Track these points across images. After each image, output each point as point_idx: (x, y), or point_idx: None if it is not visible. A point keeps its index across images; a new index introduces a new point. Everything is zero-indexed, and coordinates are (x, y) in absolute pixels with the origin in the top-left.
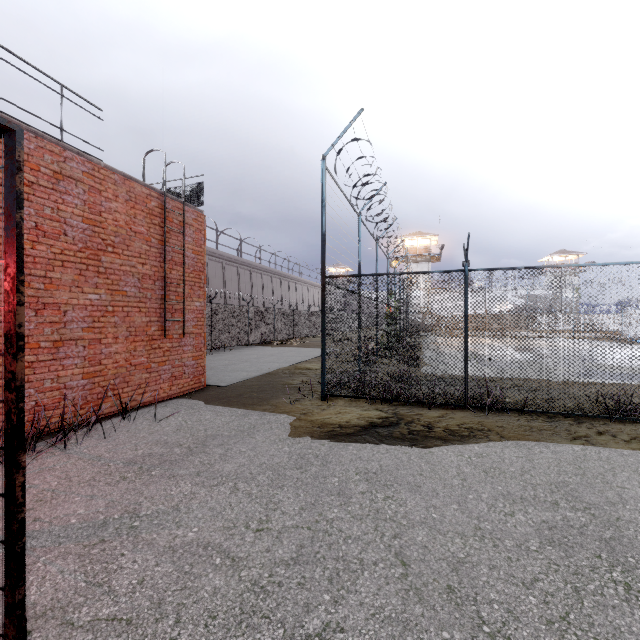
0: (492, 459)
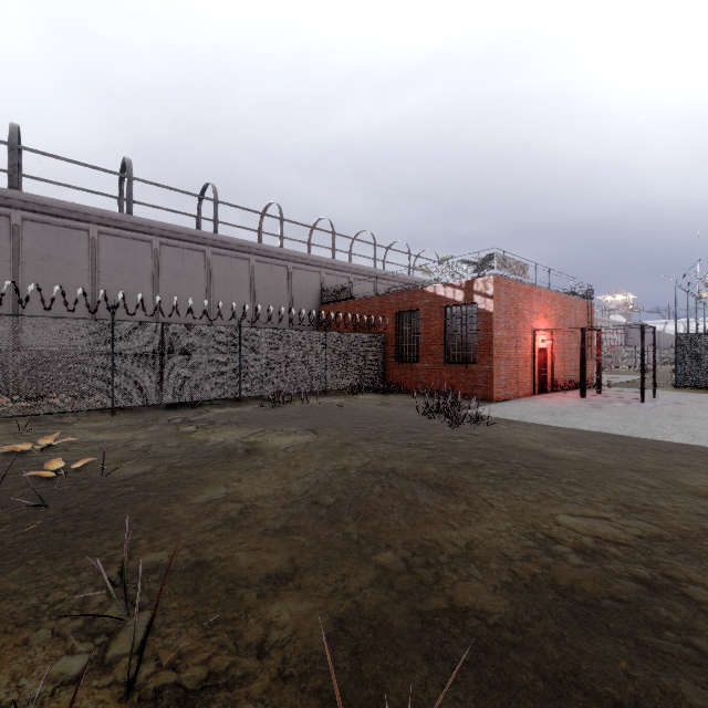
0: None
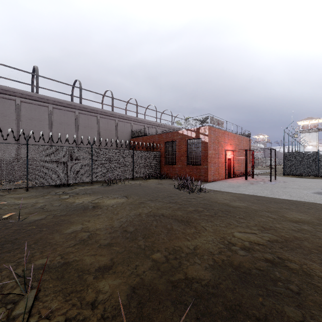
0: (319, 179)
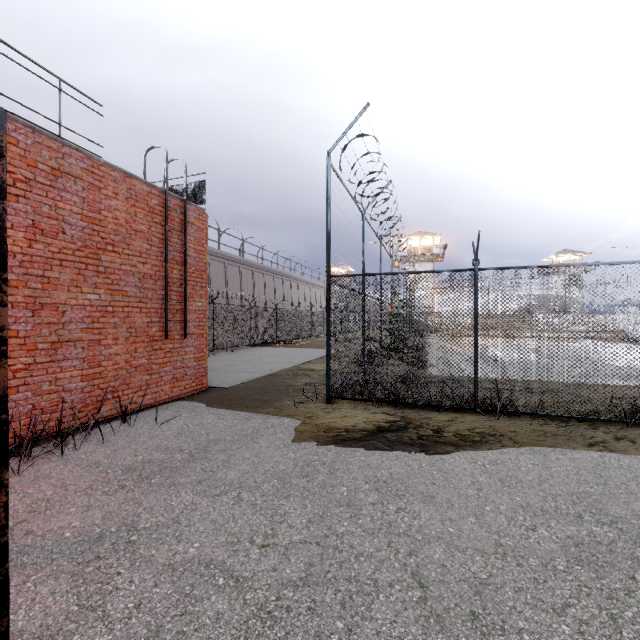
0: (507, 467)
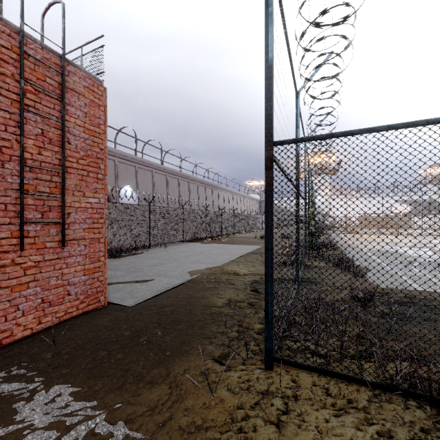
0: None
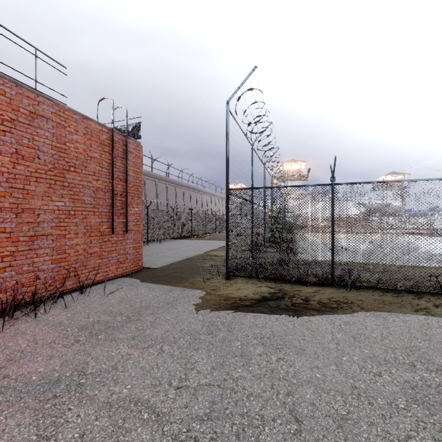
0: (357, 327)
